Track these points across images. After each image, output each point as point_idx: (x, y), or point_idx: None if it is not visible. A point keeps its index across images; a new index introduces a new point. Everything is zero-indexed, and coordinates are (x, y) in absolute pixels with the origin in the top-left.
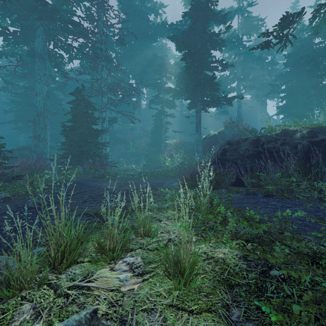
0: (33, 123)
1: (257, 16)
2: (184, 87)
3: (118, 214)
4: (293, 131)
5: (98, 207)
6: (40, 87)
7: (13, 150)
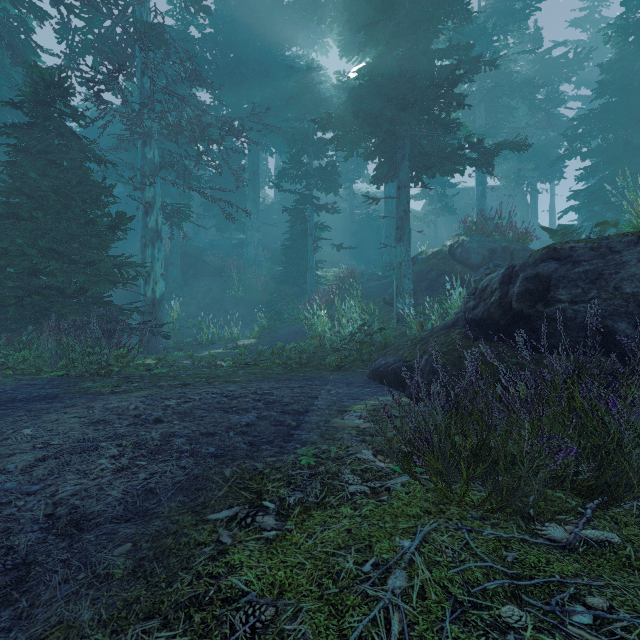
0: None
1: None
2: (366, 114)
3: None
4: None
5: None
6: None
7: None
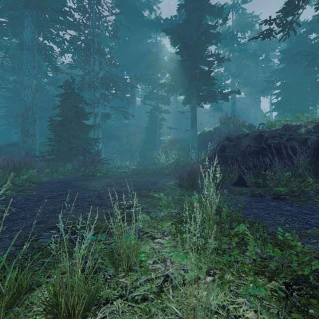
0: (21, 118)
1: (251, 13)
2: (179, 81)
3: (85, 244)
4: (297, 126)
5: (76, 215)
6: (28, 80)
7: (2, 146)
